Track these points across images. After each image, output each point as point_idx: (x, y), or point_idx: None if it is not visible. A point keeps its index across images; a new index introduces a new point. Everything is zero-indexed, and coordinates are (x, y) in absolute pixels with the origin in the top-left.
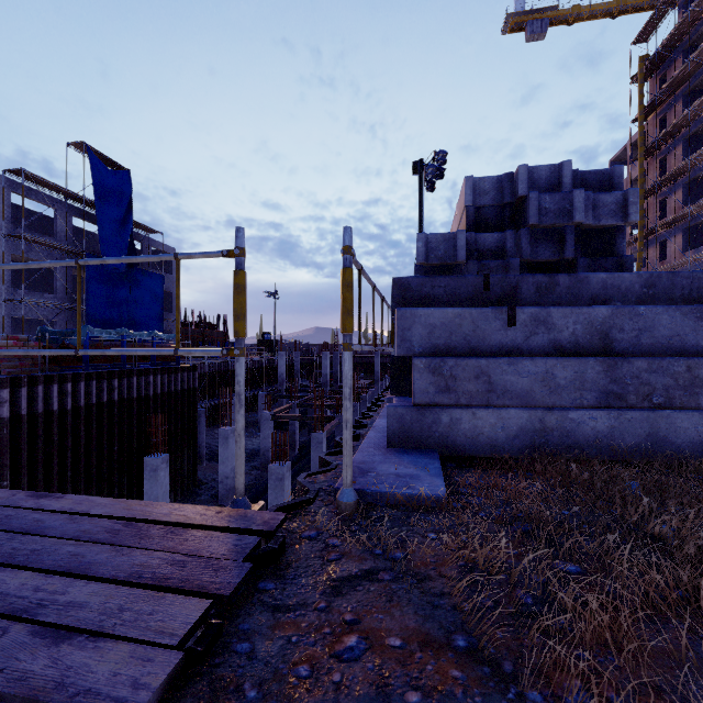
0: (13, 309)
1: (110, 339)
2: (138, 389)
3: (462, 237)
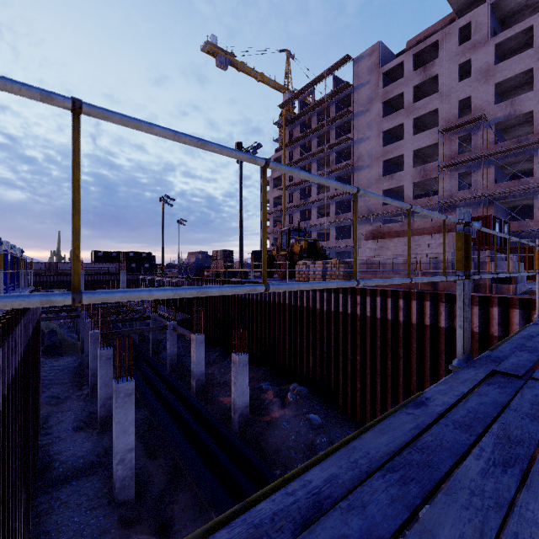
0: None
1: None
2: None
3: None
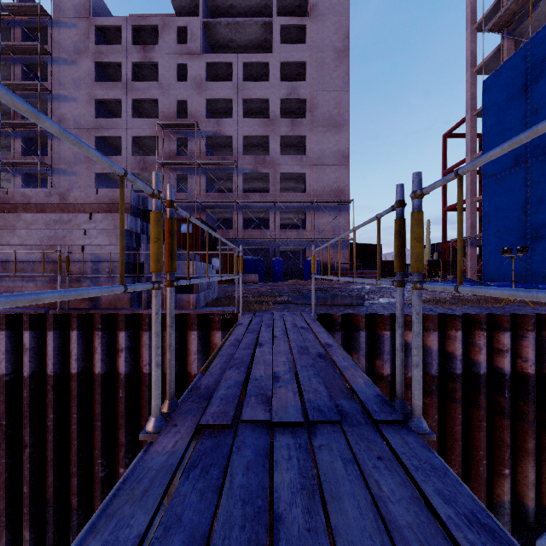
0: None
1: None
2: None
3: (139, 221)
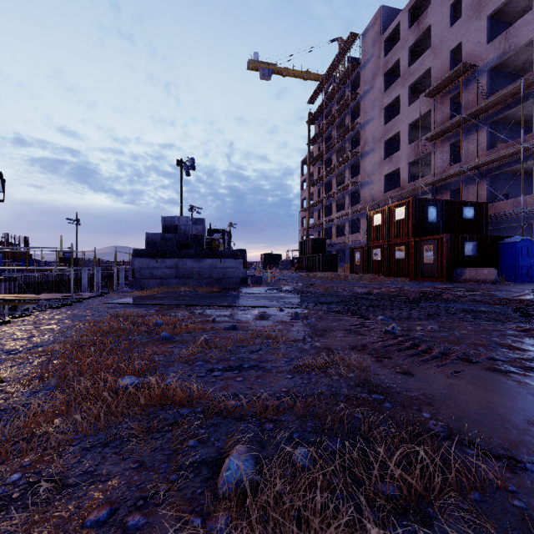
0: None
1: None
2: None
3: (159, 235)
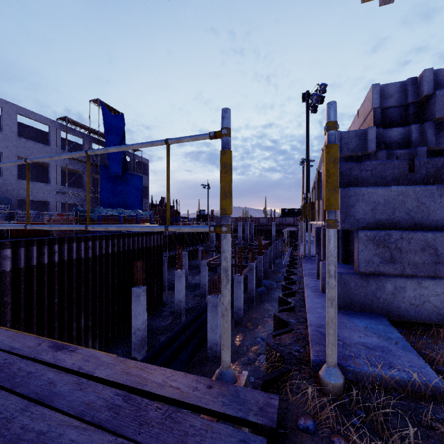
0: (62, 198)
1: (113, 215)
2: (129, 245)
3: (373, 132)
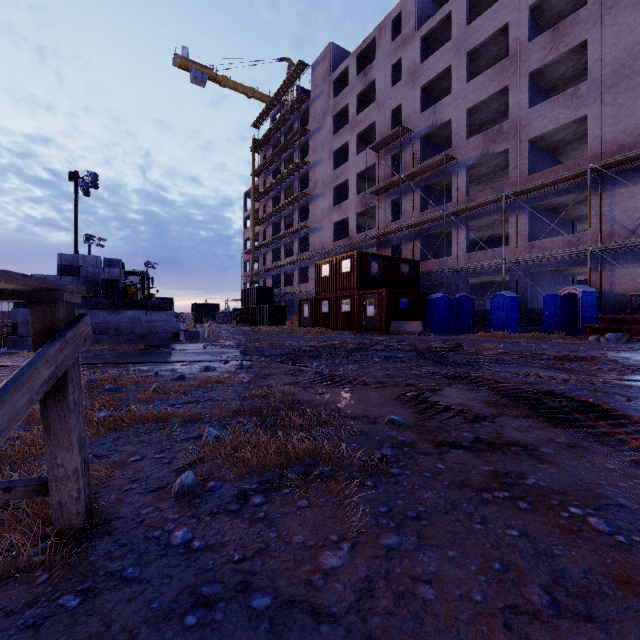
0: None
1: None
2: None
3: (54, 278)
